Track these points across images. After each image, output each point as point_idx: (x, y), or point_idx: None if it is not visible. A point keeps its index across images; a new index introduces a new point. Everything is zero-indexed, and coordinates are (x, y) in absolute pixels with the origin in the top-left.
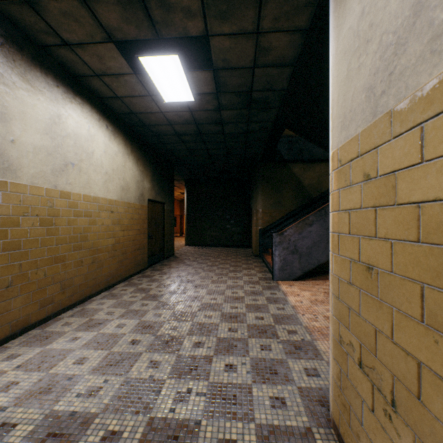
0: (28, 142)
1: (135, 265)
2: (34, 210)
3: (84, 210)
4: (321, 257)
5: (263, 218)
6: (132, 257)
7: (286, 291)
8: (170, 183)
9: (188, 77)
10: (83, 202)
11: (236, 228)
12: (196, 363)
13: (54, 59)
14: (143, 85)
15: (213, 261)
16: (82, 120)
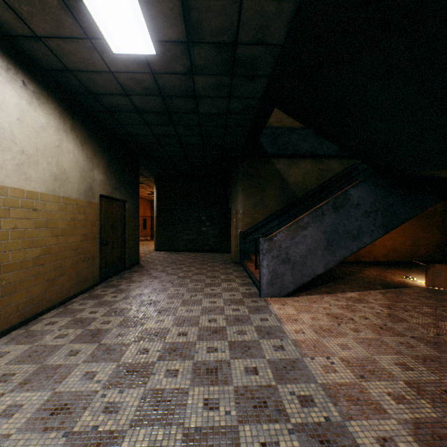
0: None
1: (78, 282)
2: None
3: None
4: (317, 267)
5: (244, 219)
6: (73, 272)
7: (279, 314)
8: (134, 177)
9: (143, 6)
10: None
11: (213, 230)
12: None
13: None
14: (73, 15)
15: (186, 272)
16: None
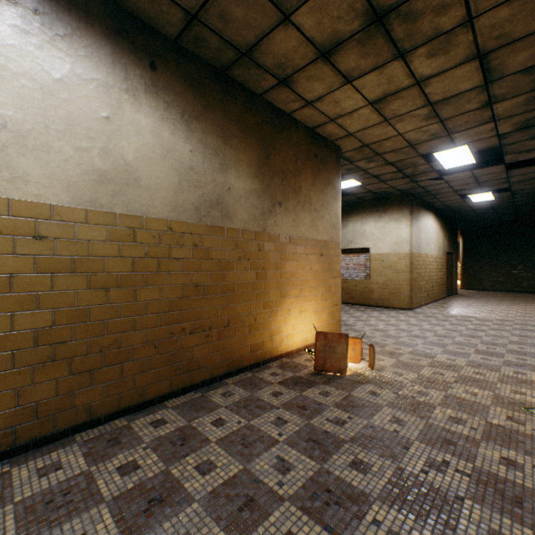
0: (422, 238)
1: (441, 293)
2: (423, 262)
3: (430, 262)
4: None
5: None
6: (440, 288)
7: None
8: (455, 237)
9: (493, 195)
10: (430, 258)
11: (525, 273)
12: (507, 316)
13: (425, 202)
14: (463, 200)
15: (500, 298)
16: (429, 221)
